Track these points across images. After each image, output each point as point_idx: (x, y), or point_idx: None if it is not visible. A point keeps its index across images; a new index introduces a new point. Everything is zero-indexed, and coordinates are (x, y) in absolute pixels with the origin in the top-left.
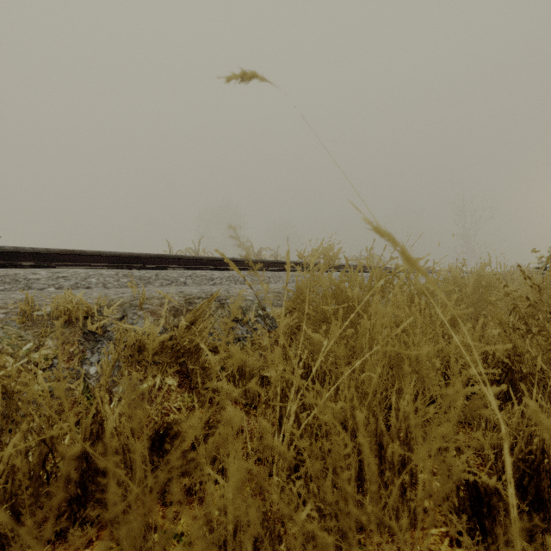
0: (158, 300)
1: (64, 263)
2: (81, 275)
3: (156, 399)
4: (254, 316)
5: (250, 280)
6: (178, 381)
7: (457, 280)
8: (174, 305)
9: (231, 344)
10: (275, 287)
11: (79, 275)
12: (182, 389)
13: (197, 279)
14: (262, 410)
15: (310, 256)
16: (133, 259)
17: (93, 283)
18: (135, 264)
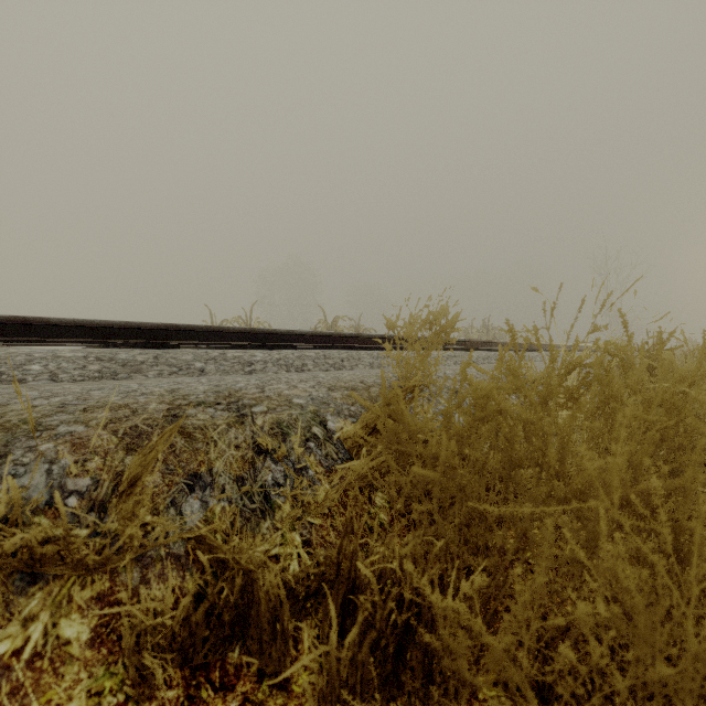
0: (108, 413)
1: (11, 337)
2: (15, 359)
3: (10, 700)
4: (303, 439)
5: (313, 364)
6: (94, 627)
7: (670, 368)
8: (137, 422)
9: (237, 518)
10: (348, 379)
11: (12, 359)
12: (100, 651)
13: (225, 363)
14: (298, 693)
15: (407, 325)
16: (131, 332)
17: (31, 373)
18: (134, 340)
